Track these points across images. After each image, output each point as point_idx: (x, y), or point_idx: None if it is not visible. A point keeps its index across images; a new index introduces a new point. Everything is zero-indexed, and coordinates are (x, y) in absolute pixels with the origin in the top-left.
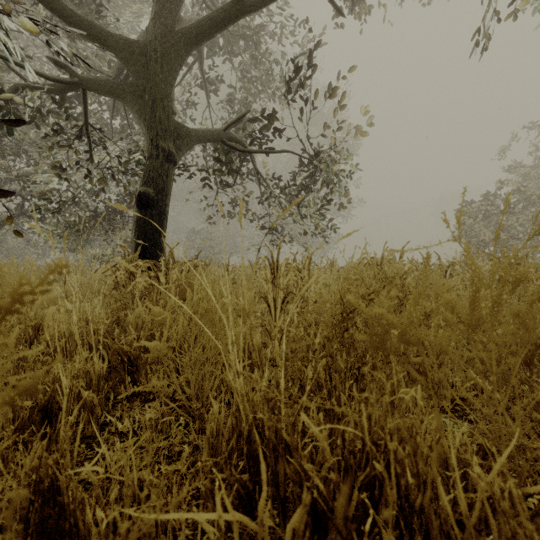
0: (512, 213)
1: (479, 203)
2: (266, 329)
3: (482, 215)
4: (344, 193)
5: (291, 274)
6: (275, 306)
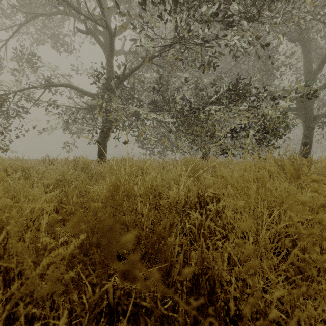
0: None
1: None
2: None
3: None
4: None
5: None
6: None
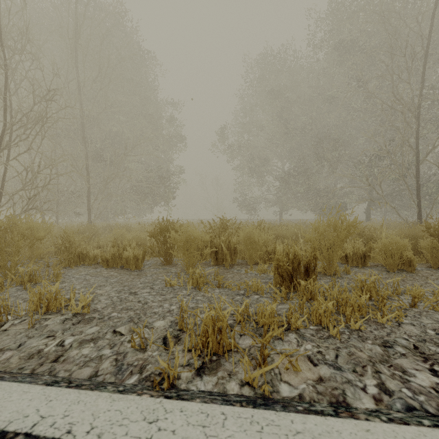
0: None
1: None
2: None
3: None
4: None
5: None
6: None
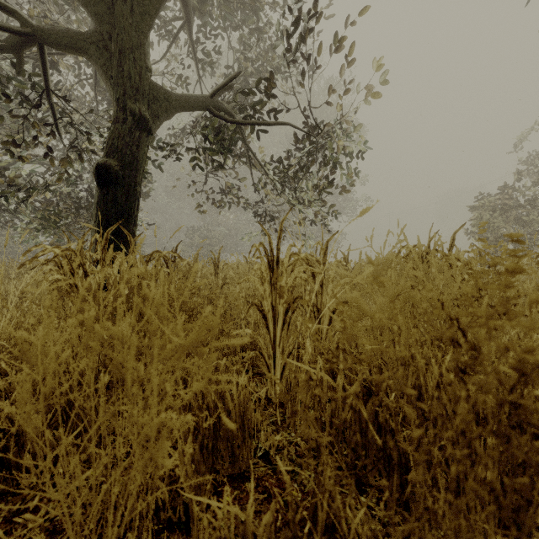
0: (534, 206)
1: (496, 197)
2: (260, 353)
3: (500, 209)
4: (354, 181)
5: (299, 269)
6: (274, 318)
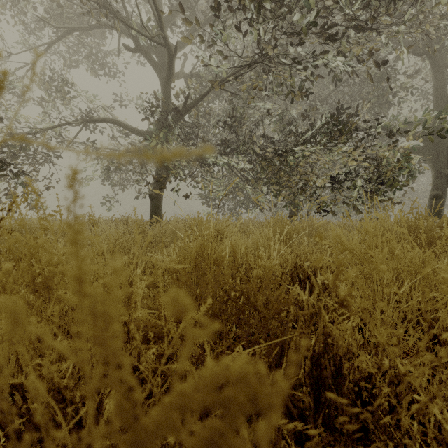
0: None
1: None
2: None
3: None
4: None
5: None
6: None
